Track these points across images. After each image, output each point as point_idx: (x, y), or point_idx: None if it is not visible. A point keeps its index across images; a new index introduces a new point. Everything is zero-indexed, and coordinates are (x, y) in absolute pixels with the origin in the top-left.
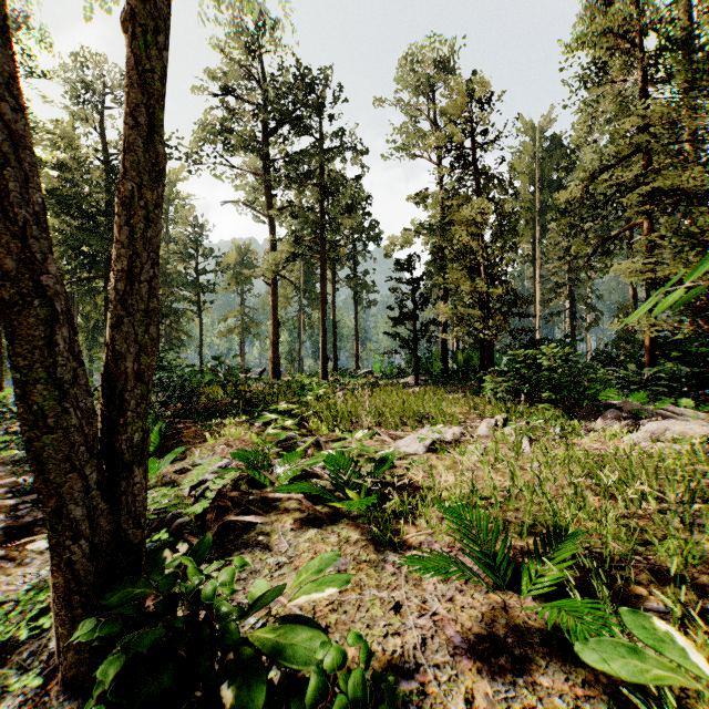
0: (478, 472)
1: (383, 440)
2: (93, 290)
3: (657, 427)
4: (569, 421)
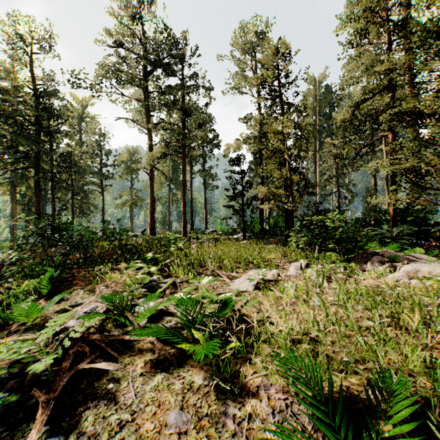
0: (294, 307)
1: (223, 280)
2: (26, 176)
3: (411, 268)
4: (348, 264)
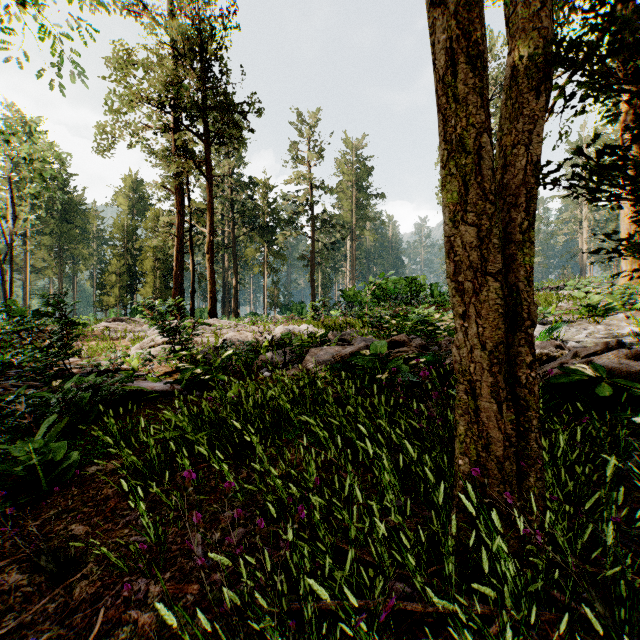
0: None
1: None
2: None
3: None
4: None
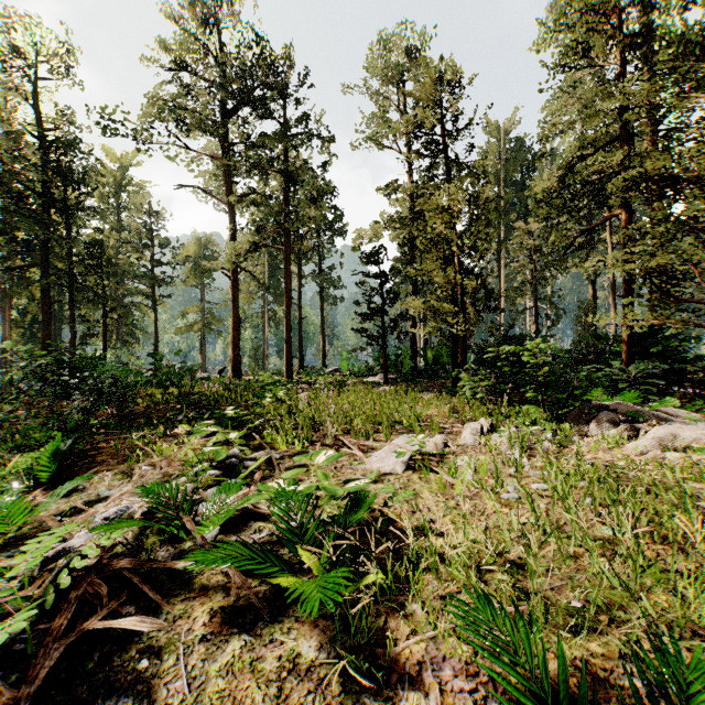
0: (476, 501)
1: (352, 453)
2: (27, 280)
3: (664, 432)
4: (559, 425)
